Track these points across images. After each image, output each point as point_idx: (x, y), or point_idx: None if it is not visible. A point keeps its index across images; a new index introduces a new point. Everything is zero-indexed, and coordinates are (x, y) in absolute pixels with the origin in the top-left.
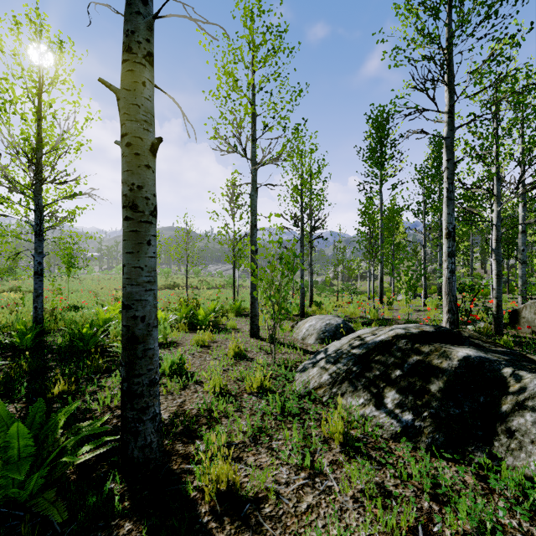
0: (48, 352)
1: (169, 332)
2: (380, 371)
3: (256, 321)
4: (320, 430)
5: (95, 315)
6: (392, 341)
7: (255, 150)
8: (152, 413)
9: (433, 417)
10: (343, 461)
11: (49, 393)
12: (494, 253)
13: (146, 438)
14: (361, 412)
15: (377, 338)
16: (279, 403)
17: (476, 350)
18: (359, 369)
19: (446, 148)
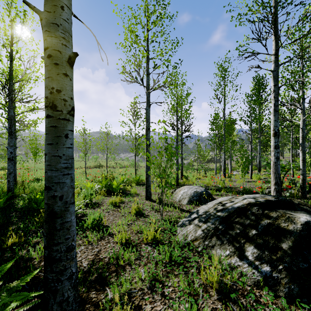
0: (14, 210)
1: (93, 197)
2: (240, 230)
3: (149, 189)
4: (199, 277)
5: None
6: (247, 207)
7: (148, 80)
8: (68, 273)
9: (287, 270)
10: (222, 310)
11: (4, 244)
12: (301, 146)
13: (63, 294)
14: (228, 261)
15: (235, 205)
16: (168, 254)
17: (308, 215)
18: (224, 228)
19: (273, 78)
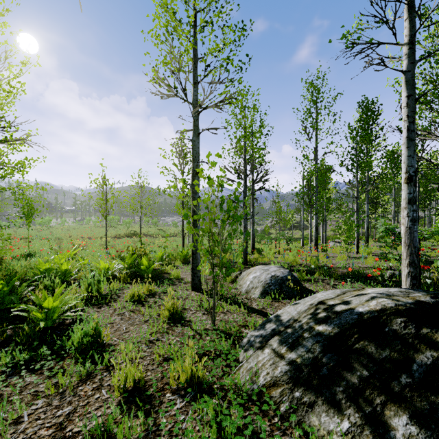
0: None
1: (103, 286)
2: (370, 370)
3: (198, 272)
4: None
5: (36, 265)
6: (380, 319)
7: (196, 93)
8: None
9: None
10: None
11: None
12: None
13: None
14: None
15: (352, 311)
16: (213, 428)
17: None
18: (333, 362)
19: (407, 83)
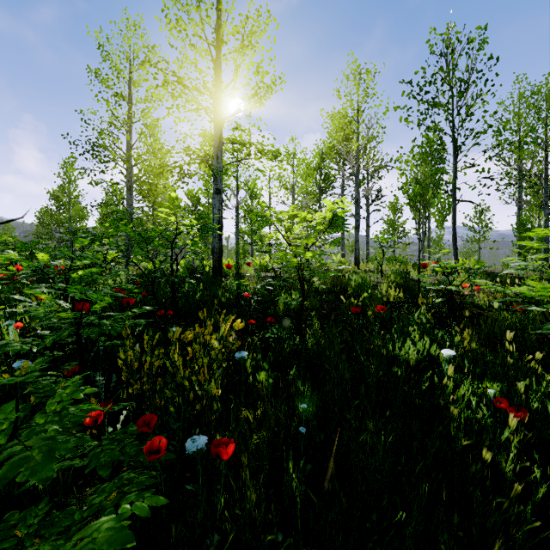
0: None
1: None
2: None
3: None
4: None
5: None
6: None
7: None
8: None
9: None
10: None
11: None
12: None
13: None
14: None
15: None
16: None
17: None
18: None
19: None
